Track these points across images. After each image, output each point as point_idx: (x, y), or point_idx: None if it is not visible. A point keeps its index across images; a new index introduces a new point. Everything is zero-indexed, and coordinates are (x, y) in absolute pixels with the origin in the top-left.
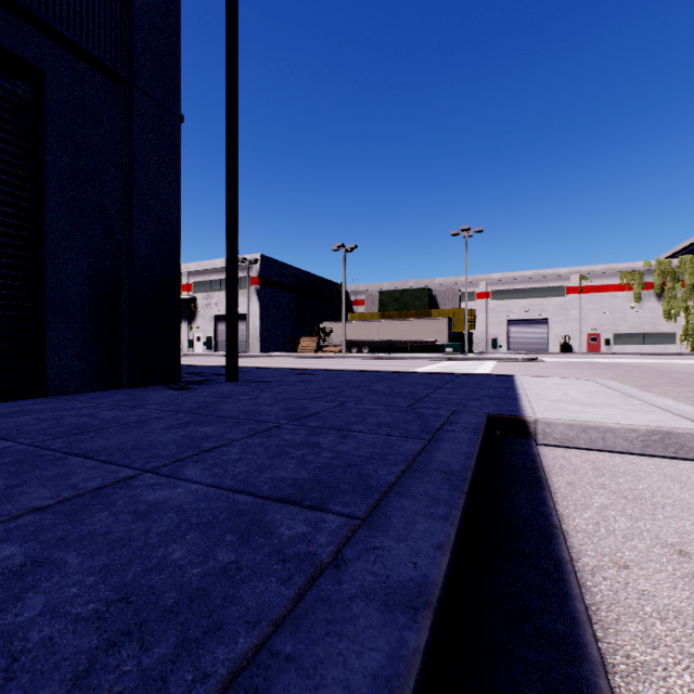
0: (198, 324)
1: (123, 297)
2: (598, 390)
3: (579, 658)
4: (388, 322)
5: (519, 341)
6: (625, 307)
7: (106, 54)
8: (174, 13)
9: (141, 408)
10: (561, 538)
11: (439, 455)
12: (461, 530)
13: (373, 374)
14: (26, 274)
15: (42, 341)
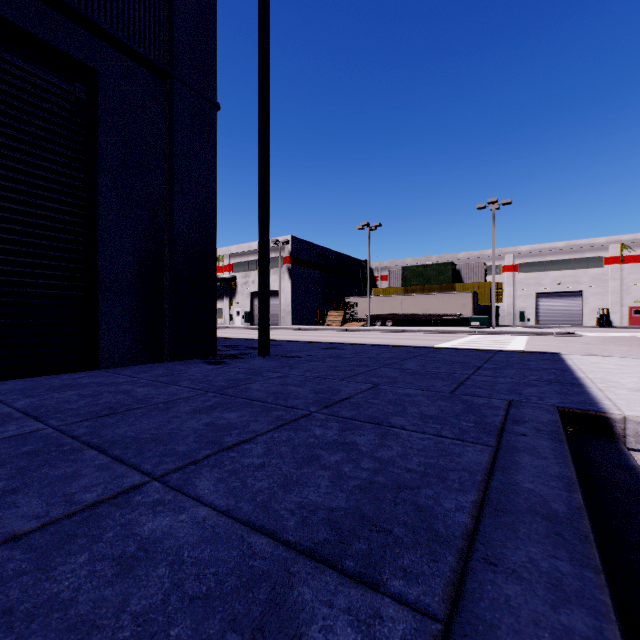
0: (238, 300)
1: (165, 276)
2: None
3: None
4: (411, 296)
5: (550, 314)
6: None
7: (151, 51)
8: (210, 8)
9: (174, 385)
10: None
11: (523, 480)
12: None
13: (402, 350)
14: (83, 257)
15: (95, 318)
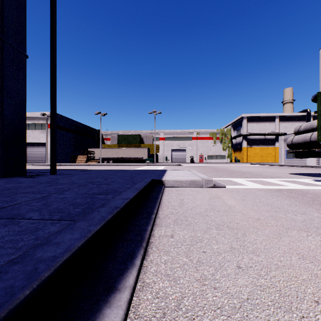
0: None
1: None
2: (188, 173)
3: (154, 208)
4: (122, 149)
5: (176, 158)
6: (211, 145)
7: None
8: (23, 9)
9: (22, 183)
10: (159, 199)
11: (135, 186)
12: (137, 195)
13: (116, 170)
14: None
15: None
